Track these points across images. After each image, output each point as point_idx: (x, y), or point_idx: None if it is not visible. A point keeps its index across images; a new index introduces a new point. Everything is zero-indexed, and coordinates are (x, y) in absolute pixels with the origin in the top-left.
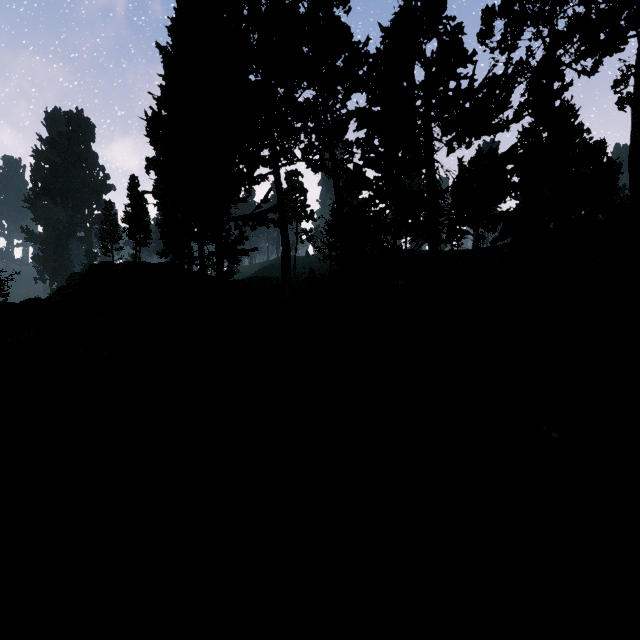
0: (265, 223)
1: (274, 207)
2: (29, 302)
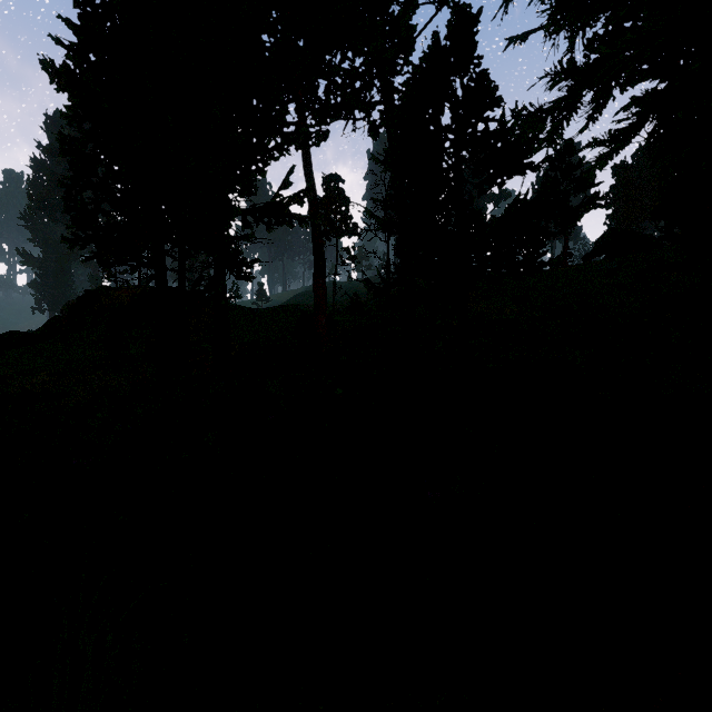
0: (286, 220)
1: (299, 196)
2: (8, 336)
